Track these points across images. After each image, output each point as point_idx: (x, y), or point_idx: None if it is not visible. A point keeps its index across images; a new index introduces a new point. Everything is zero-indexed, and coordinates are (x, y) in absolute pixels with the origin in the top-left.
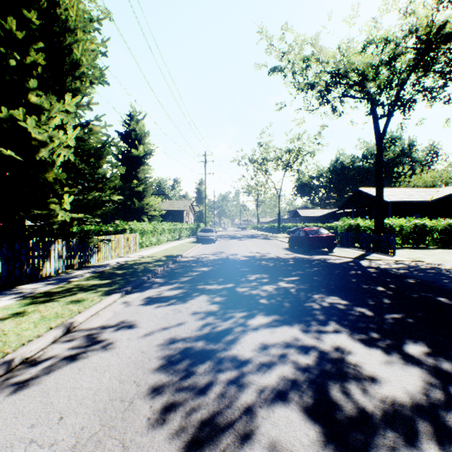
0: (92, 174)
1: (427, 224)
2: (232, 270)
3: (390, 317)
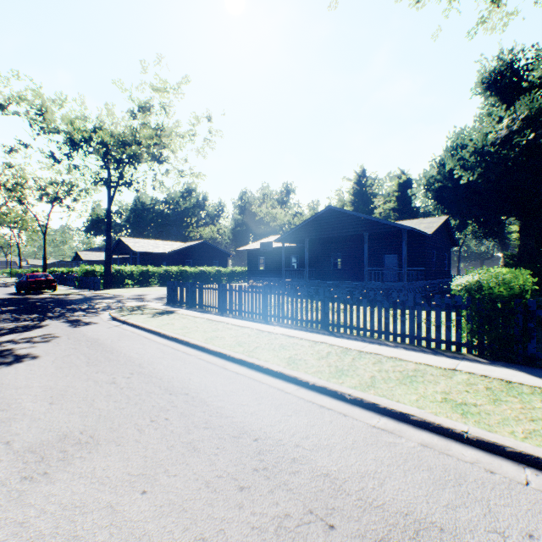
0: None
1: (152, 270)
2: None
3: None
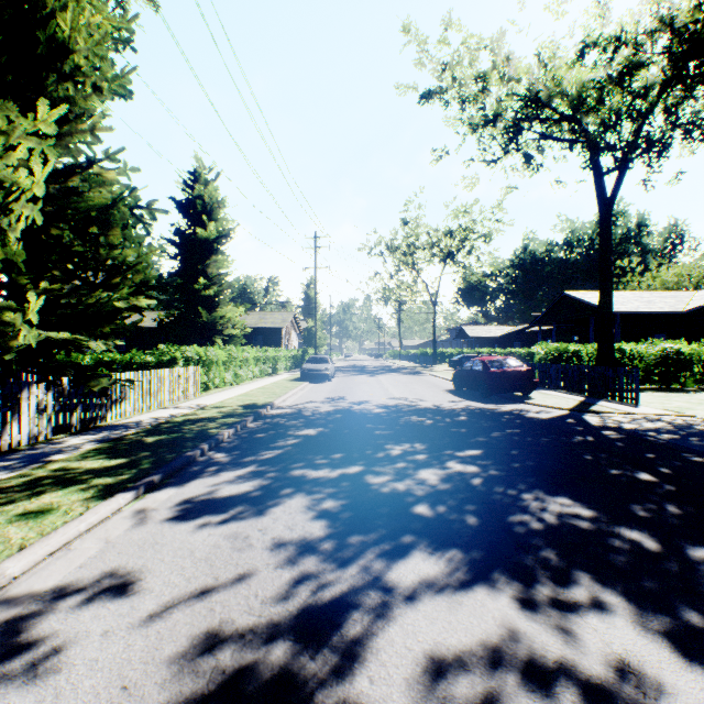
0: (100, 259)
1: (684, 350)
2: (358, 434)
3: (703, 557)
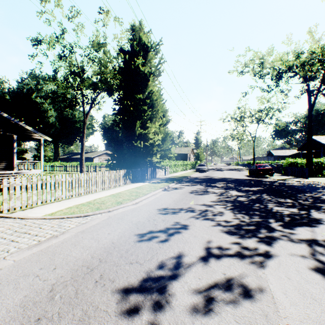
0: (160, 145)
1: None
2: (211, 181)
3: (255, 190)
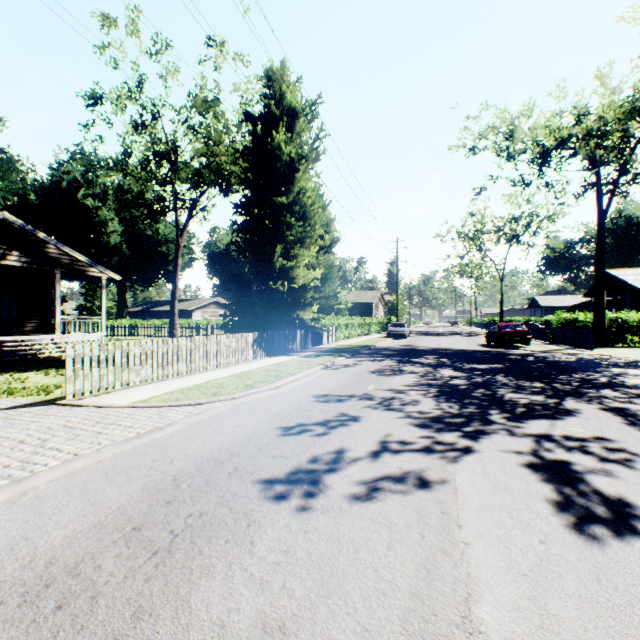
0: (318, 288)
1: None
2: (412, 353)
3: (487, 368)
